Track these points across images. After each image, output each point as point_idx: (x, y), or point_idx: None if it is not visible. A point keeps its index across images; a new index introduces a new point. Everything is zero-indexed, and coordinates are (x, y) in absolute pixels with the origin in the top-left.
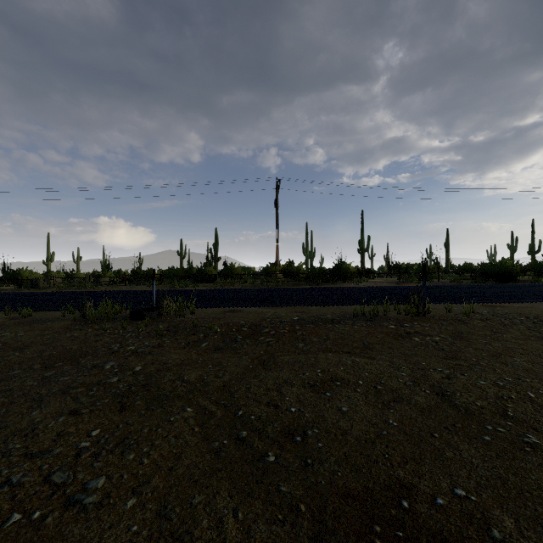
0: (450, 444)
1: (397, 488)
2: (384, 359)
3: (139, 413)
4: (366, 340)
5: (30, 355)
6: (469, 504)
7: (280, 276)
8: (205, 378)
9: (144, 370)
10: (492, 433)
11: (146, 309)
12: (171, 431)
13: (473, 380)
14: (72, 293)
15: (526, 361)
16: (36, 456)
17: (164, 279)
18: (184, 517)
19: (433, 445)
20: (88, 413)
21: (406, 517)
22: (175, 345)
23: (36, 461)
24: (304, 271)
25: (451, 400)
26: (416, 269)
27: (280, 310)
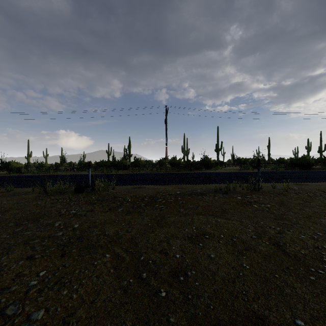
0: (287, 282)
1: (254, 319)
2: (236, 219)
3: (74, 258)
4: (223, 207)
5: (8, 216)
6: None
7: (168, 165)
8: (119, 233)
9: (80, 227)
10: (315, 274)
11: (84, 186)
12: (94, 272)
13: (296, 235)
14: (41, 176)
15: None
16: None
17: (97, 167)
18: None
19: (276, 284)
20: (39, 258)
21: None
22: (101, 210)
23: None
24: (182, 163)
25: (284, 249)
26: (250, 161)
27: (168, 186)
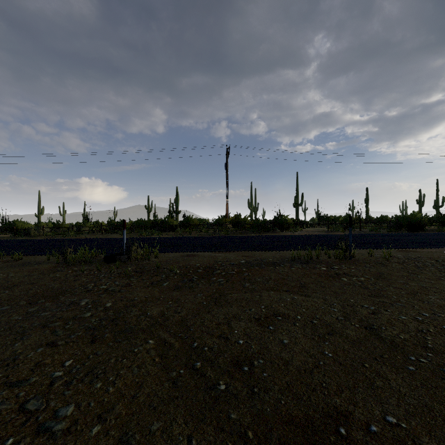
0: (379, 373)
1: (334, 415)
2: (318, 296)
3: (107, 345)
4: (302, 280)
5: (18, 292)
6: (400, 431)
7: (229, 226)
8: (166, 313)
9: (114, 306)
10: (415, 363)
11: (117, 253)
12: (135, 361)
13: (396, 315)
14: (57, 241)
15: (439, 298)
16: (15, 384)
17: (133, 229)
18: (143, 443)
19: (365, 375)
20: (63, 345)
21: (344, 443)
22: (141, 284)
23: (14, 389)
24: (249, 222)
25: (378, 333)
26: (341, 220)
27: (229, 254)
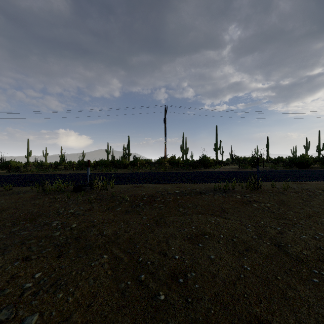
0: (290, 285)
1: None
2: (236, 219)
3: (70, 259)
4: (222, 206)
5: (5, 215)
6: None
7: (167, 164)
8: (118, 233)
9: (78, 226)
10: (318, 276)
11: (83, 185)
12: (91, 274)
13: (298, 235)
14: (40, 175)
15: None
16: None
17: (96, 166)
18: None
19: (278, 286)
20: (36, 259)
21: None
22: (100, 209)
23: None
24: (181, 162)
25: (285, 249)
26: (249, 160)
27: (167, 185)
